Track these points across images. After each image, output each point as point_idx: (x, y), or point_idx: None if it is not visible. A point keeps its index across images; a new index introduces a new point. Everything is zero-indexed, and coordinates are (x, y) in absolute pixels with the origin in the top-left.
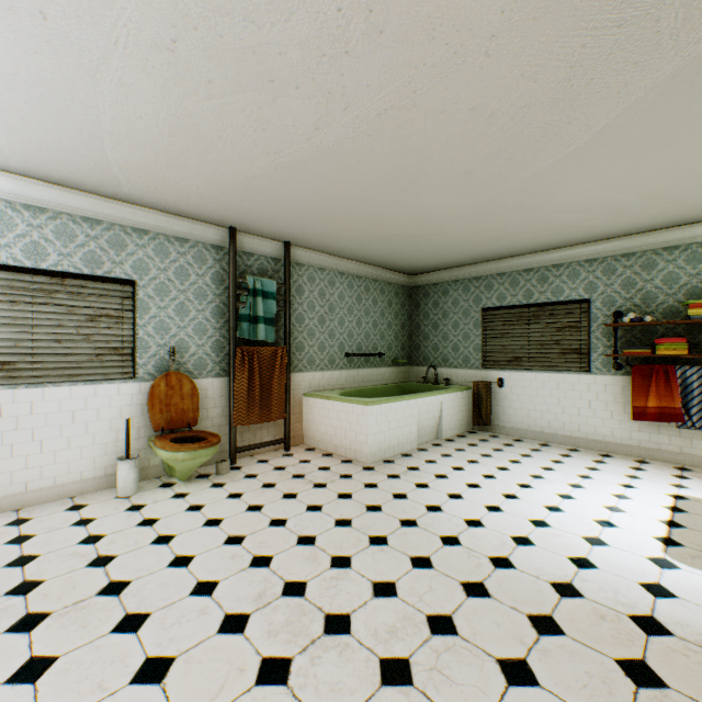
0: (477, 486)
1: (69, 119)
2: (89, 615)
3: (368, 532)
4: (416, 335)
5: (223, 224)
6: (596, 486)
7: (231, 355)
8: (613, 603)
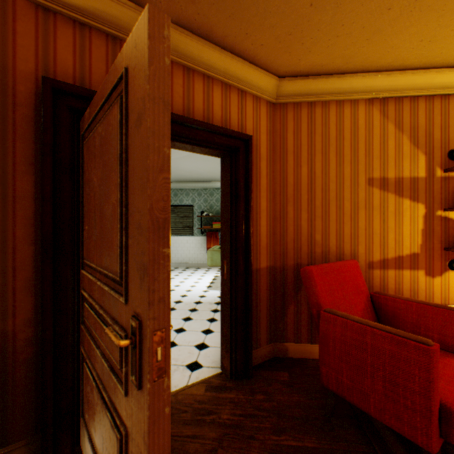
0: None
1: None
2: None
3: None
4: None
5: None
6: (193, 277)
7: None
8: (191, 301)
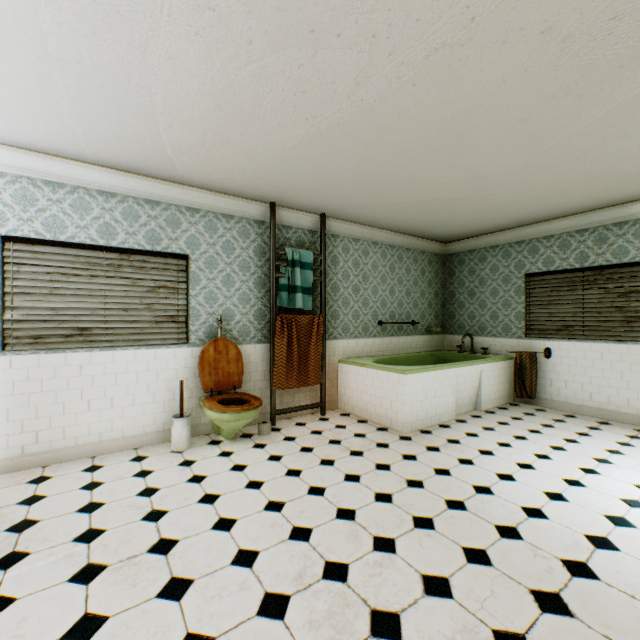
0: (530, 467)
1: (128, 103)
2: (139, 574)
3: (410, 511)
4: (450, 303)
5: (264, 200)
6: None
7: (272, 323)
8: None
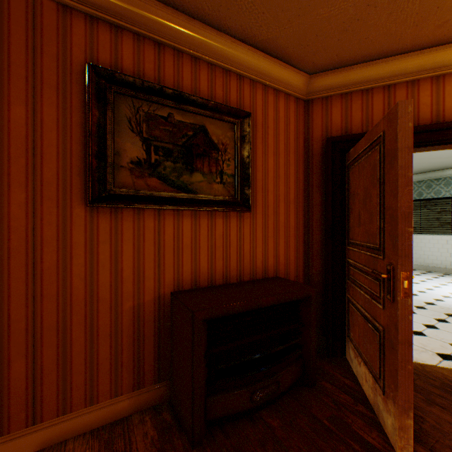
0: None
1: None
2: None
3: None
4: None
5: None
6: None
7: None
8: (447, 307)
